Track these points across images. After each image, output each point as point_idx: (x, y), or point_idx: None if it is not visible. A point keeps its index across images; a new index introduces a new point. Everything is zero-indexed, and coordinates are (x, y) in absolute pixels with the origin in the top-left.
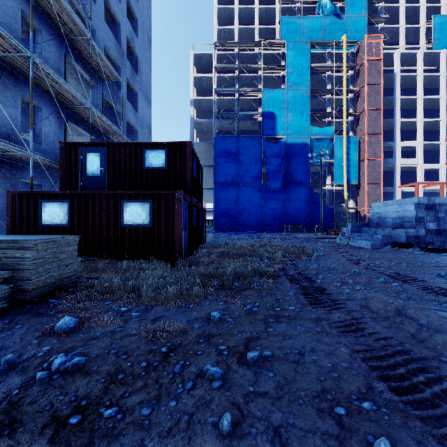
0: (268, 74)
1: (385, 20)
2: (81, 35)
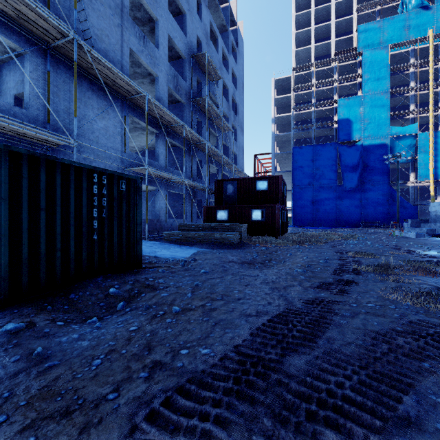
0: (344, 83)
1: None
2: (217, 116)
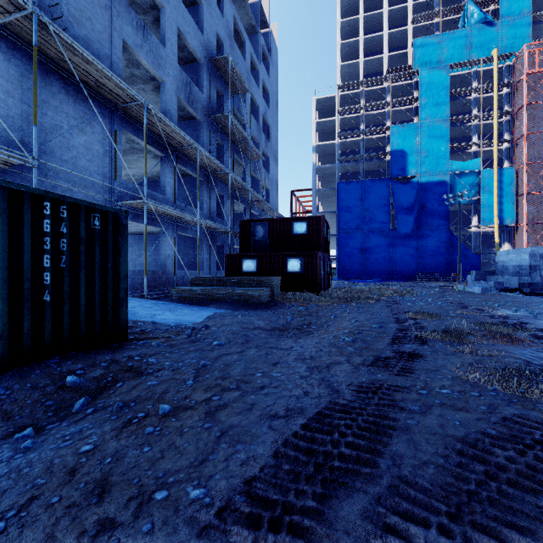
0: (398, 108)
1: None
2: (244, 140)
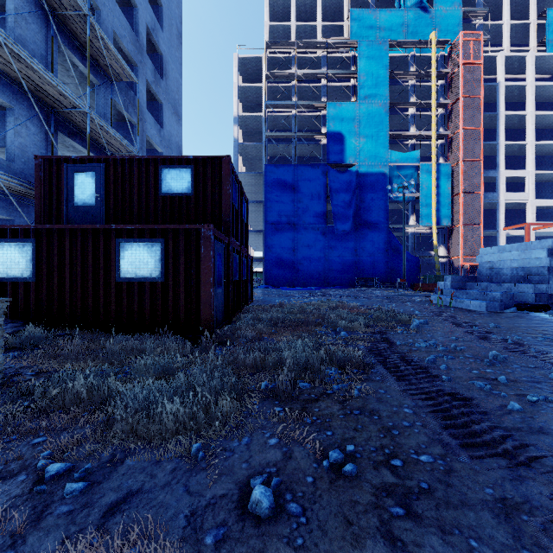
0: (334, 83)
1: (484, 16)
2: (74, 8)
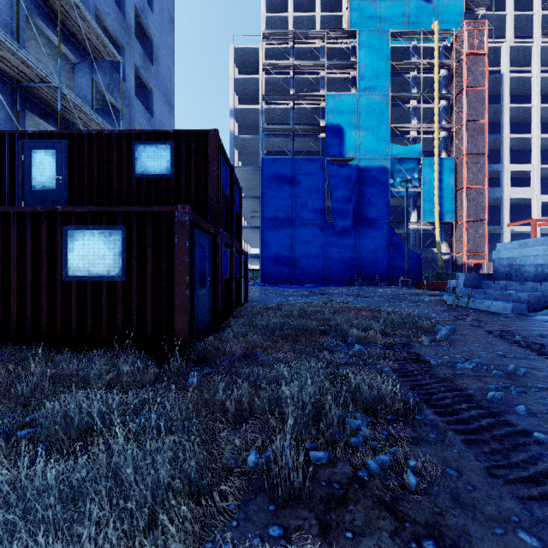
0: (333, 75)
1: (487, 7)
2: None
